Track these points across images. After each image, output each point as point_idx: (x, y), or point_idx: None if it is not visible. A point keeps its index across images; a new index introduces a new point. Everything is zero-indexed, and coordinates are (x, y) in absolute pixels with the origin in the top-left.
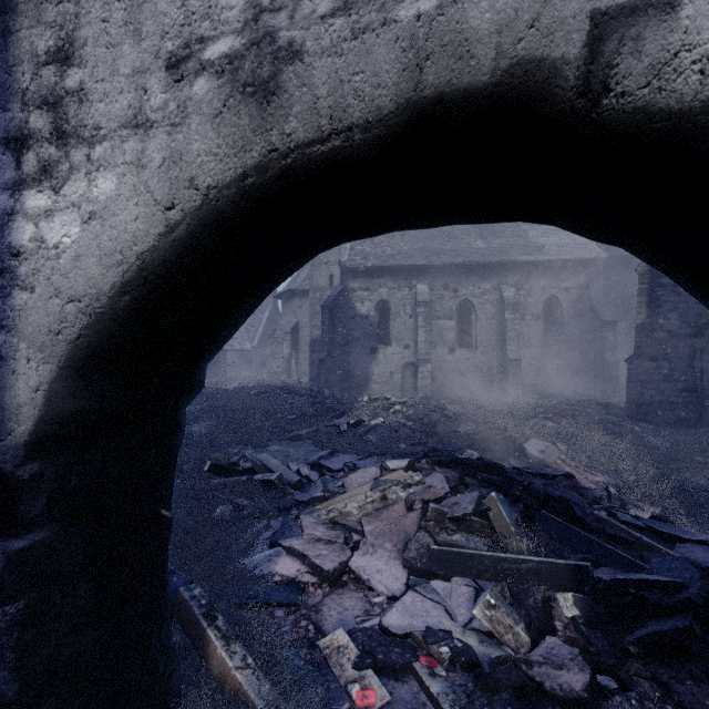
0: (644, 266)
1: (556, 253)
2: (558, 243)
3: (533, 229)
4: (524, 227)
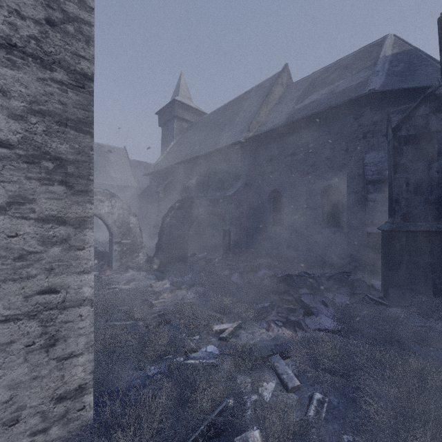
0: (138, 197)
1: (120, 182)
2: (121, 178)
3: (111, 170)
4: (107, 168)
